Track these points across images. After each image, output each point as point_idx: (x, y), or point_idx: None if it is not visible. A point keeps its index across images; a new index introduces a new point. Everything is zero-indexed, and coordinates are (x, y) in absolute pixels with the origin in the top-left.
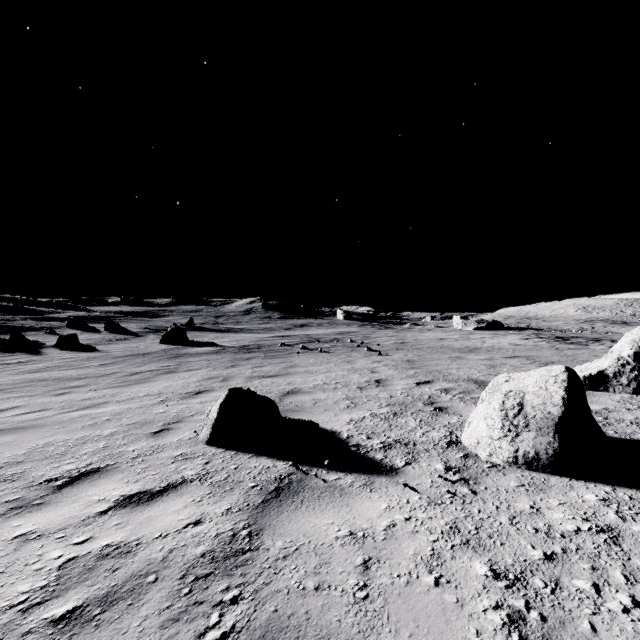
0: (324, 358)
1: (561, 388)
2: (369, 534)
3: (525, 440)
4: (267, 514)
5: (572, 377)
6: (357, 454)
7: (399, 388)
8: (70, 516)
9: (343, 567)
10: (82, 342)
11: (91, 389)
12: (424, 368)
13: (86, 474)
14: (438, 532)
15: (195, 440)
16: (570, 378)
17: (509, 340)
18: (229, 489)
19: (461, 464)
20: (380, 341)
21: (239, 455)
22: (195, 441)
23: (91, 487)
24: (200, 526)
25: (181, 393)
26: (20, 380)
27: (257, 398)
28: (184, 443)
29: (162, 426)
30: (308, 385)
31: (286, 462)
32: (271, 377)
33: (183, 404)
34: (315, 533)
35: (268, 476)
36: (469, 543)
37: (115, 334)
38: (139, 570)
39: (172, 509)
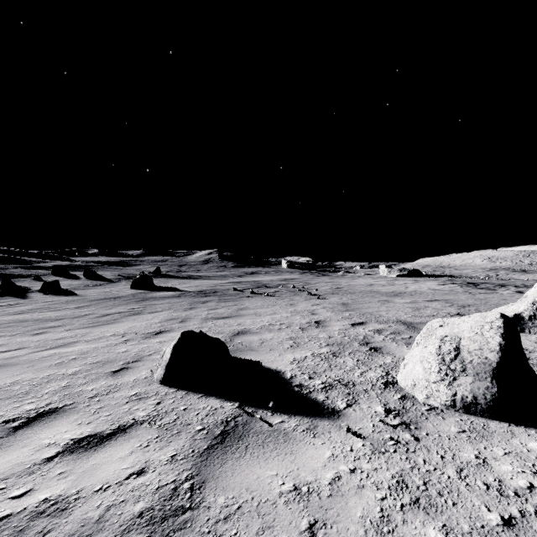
0: (270, 301)
1: (497, 334)
2: (314, 489)
3: (463, 384)
4: (211, 463)
5: (508, 323)
6: (300, 395)
7: (336, 329)
8: (16, 463)
9: (287, 533)
10: (63, 287)
11: (65, 329)
12: (357, 310)
13: (43, 415)
14: (385, 487)
15: (150, 379)
16: (506, 324)
17: (428, 285)
18: (176, 433)
19: (400, 406)
20: (318, 286)
21: (189, 395)
22: (150, 380)
23: (45, 429)
24: (142, 477)
25: (143, 333)
26: (5, 321)
27: (208, 340)
28: (140, 382)
29: (122, 365)
30: (256, 326)
31: (233, 403)
32: (224, 318)
33: (144, 344)
34: (258, 487)
35: (215, 418)
36: (419, 502)
37: (92, 280)
38: (71, 534)
39: (118, 456)
